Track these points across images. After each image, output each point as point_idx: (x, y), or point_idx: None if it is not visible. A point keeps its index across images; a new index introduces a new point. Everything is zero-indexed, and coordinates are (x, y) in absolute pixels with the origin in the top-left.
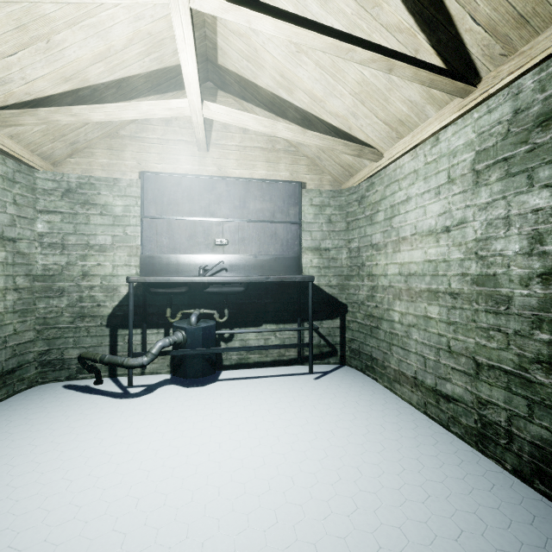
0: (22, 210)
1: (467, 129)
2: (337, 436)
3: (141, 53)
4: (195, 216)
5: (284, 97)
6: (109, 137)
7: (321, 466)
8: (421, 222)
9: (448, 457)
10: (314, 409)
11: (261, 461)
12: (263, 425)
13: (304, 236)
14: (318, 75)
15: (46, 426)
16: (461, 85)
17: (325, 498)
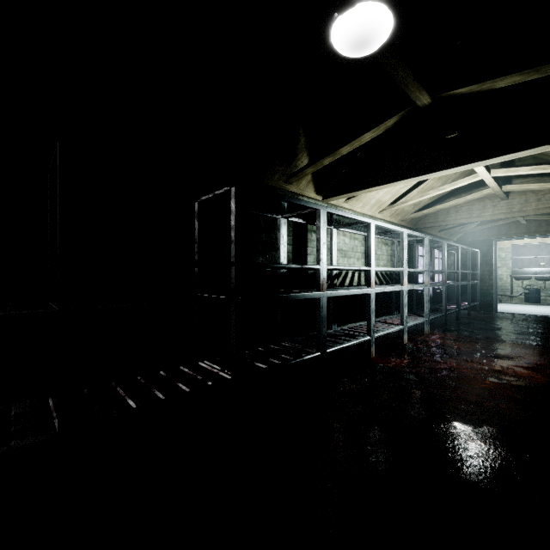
0: None
1: None
2: None
3: None
4: (531, 256)
5: None
6: None
7: None
8: None
9: None
10: None
11: None
12: None
13: None
14: None
15: None
16: None
17: None
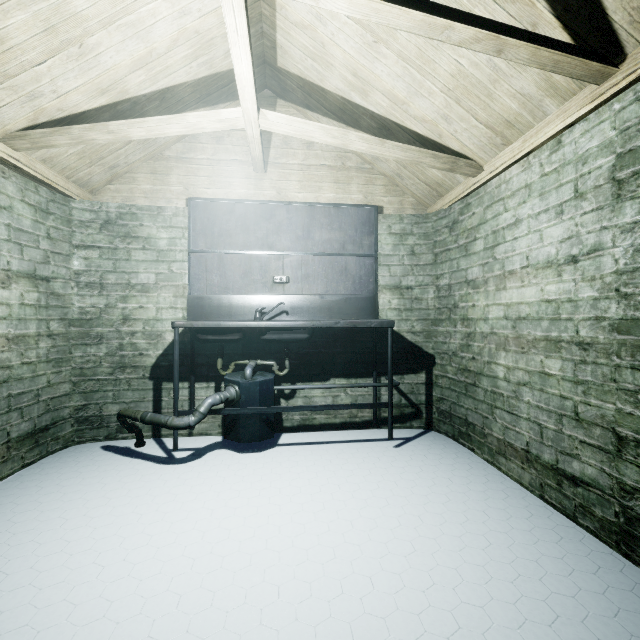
0: (57, 244)
1: (603, 126)
2: (427, 524)
3: (188, 56)
4: (250, 250)
5: (357, 102)
6: (153, 159)
7: (407, 564)
8: (535, 250)
9: (579, 561)
10: (395, 486)
11: (331, 552)
12: (332, 505)
13: (381, 272)
14: (401, 70)
15: (79, 495)
16: (597, 67)
17: (415, 611)
